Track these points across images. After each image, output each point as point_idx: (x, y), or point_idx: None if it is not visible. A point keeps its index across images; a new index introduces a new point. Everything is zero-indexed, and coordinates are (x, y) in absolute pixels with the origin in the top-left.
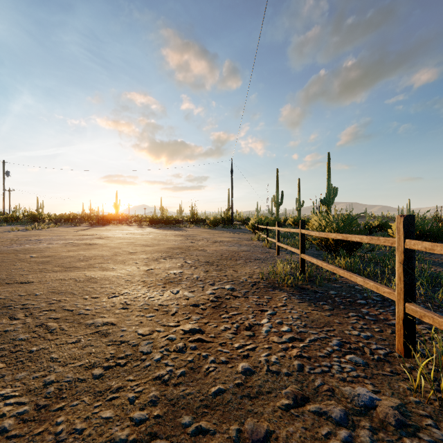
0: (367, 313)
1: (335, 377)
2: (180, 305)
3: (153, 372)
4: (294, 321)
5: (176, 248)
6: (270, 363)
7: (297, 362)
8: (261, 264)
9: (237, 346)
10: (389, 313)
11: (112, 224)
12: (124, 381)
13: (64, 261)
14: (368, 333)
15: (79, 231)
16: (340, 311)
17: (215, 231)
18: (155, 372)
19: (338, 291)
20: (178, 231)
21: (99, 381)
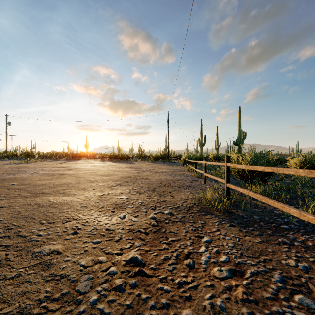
0: (294, 239)
1: None
2: (125, 230)
3: None
4: (230, 249)
5: (126, 177)
6: (216, 309)
7: (246, 309)
8: (192, 191)
9: (178, 283)
10: None
11: (82, 159)
12: None
13: (36, 188)
14: (305, 265)
15: (58, 164)
16: (270, 238)
17: (156, 164)
18: None
19: (260, 216)
20: (129, 164)
21: None
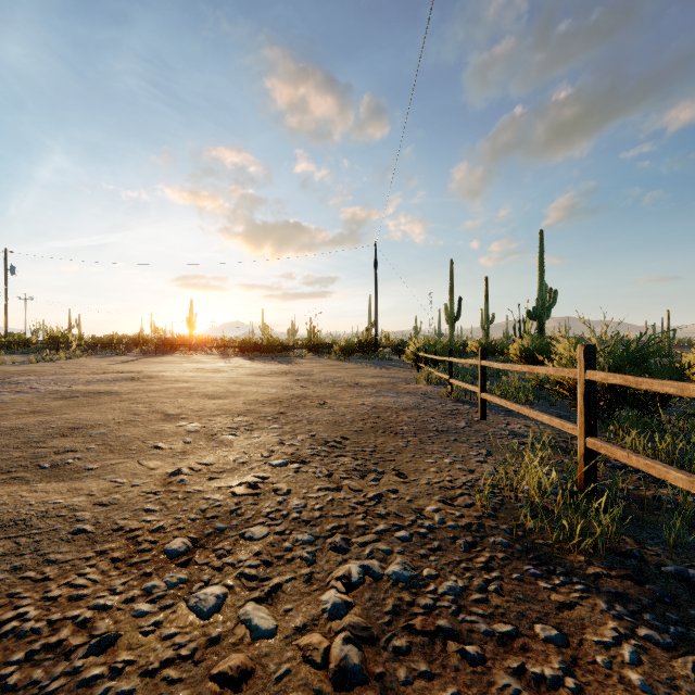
0: None
1: None
2: None
3: None
4: None
5: (269, 403)
6: None
7: None
8: (456, 448)
9: None
10: None
11: (178, 352)
12: None
13: None
14: None
15: (115, 364)
16: None
17: (348, 364)
18: None
19: None
20: (284, 364)
21: None
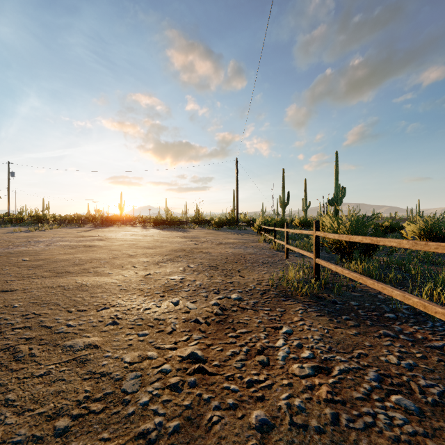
0: (400, 331)
1: (385, 436)
2: (179, 320)
3: (136, 426)
4: (316, 343)
5: (178, 251)
6: (293, 410)
7: (330, 409)
8: (269, 269)
9: (248, 381)
10: (427, 332)
11: (116, 225)
12: (94, 442)
13: (57, 266)
14: (410, 361)
15: (82, 232)
16: (369, 329)
17: (220, 232)
18: (139, 425)
19: (359, 302)
20: (182, 232)
21: (61, 440)
